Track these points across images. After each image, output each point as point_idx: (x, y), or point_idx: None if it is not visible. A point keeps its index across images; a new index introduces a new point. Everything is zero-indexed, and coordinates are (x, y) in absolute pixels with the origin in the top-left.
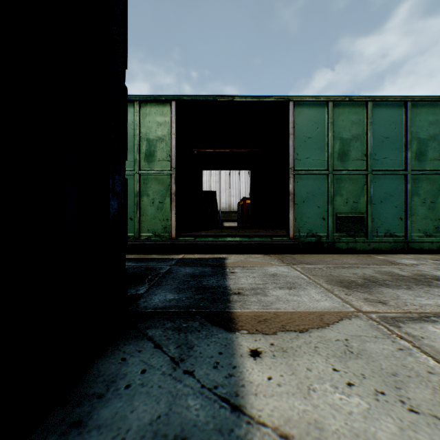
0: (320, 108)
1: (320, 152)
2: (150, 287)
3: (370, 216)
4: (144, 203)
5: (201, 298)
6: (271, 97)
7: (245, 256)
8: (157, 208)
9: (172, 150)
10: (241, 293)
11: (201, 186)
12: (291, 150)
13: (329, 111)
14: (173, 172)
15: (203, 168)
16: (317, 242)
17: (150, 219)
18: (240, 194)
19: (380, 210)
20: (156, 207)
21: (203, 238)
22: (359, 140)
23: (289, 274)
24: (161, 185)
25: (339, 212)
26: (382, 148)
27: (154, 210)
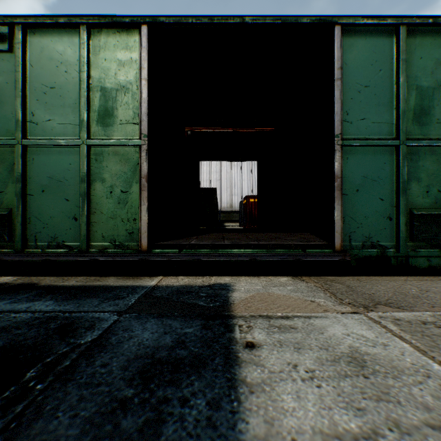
0: (383, 39)
1: (383, 110)
2: None
3: None
4: (96, 192)
5: None
6: (304, 18)
7: (263, 280)
8: (118, 201)
9: (141, 105)
10: None
11: (197, 180)
12: (338, 105)
13: (400, 42)
14: (144, 142)
15: (201, 159)
16: (380, 256)
17: (107, 219)
18: (243, 193)
19: None
20: (116, 199)
21: (192, 251)
22: None
23: (393, 357)
24: (124, 164)
25: (416, 208)
26: None
27: (113, 205)
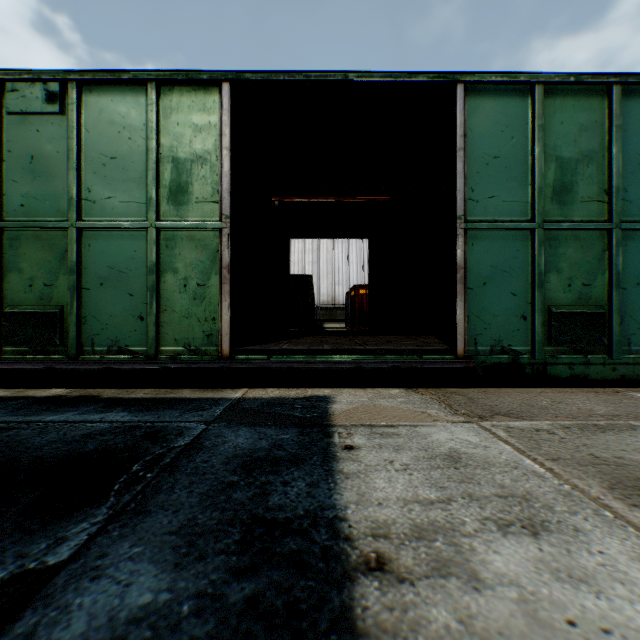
0: (516, 99)
1: (516, 187)
2: (106, 524)
3: (617, 313)
4: (166, 286)
5: (247, 606)
6: (420, 74)
7: (369, 392)
8: (194, 297)
9: (222, 180)
10: (389, 566)
11: (287, 265)
12: (461, 180)
13: (536, 104)
14: (225, 225)
15: (292, 235)
16: (512, 364)
17: (180, 319)
18: (350, 281)
19: (635, 300)
20: (191, 294)
21: (284, 357)
22: (594, 162)
23: (489, 455)
24: (201, 252)
25: (555, 305)
26: (639, 179)
27: (187, 301)
